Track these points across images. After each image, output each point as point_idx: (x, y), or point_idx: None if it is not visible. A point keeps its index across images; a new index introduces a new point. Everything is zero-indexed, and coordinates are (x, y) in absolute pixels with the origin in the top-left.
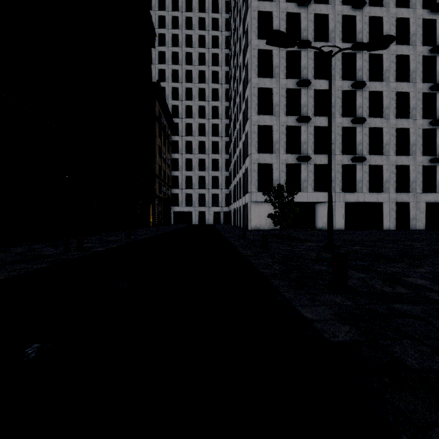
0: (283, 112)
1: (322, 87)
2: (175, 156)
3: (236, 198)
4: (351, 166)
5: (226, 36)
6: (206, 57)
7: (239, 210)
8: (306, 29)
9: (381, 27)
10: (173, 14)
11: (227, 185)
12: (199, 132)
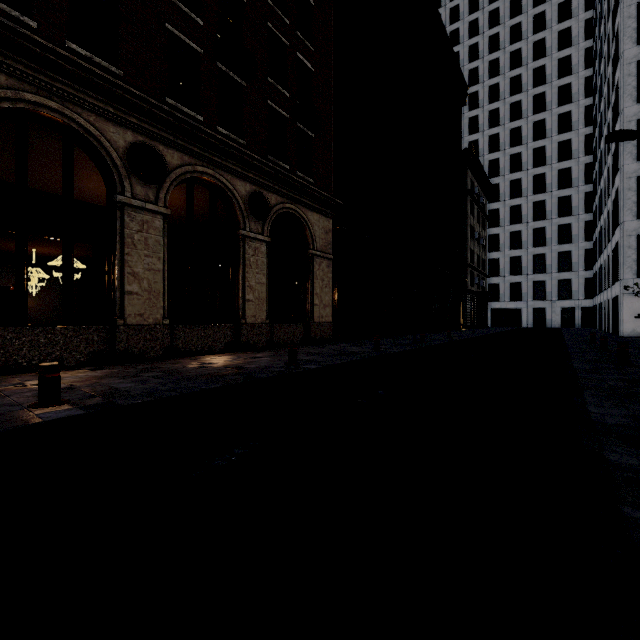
0: None
1: None
2: (493, 232)
3: (602, 287)
4: None
5: (587, 18)
6: (546, 70)
7: (607, 306)
8: None
9: None
10: (491, 32)
11: (589, 264)
12: (534, 188)
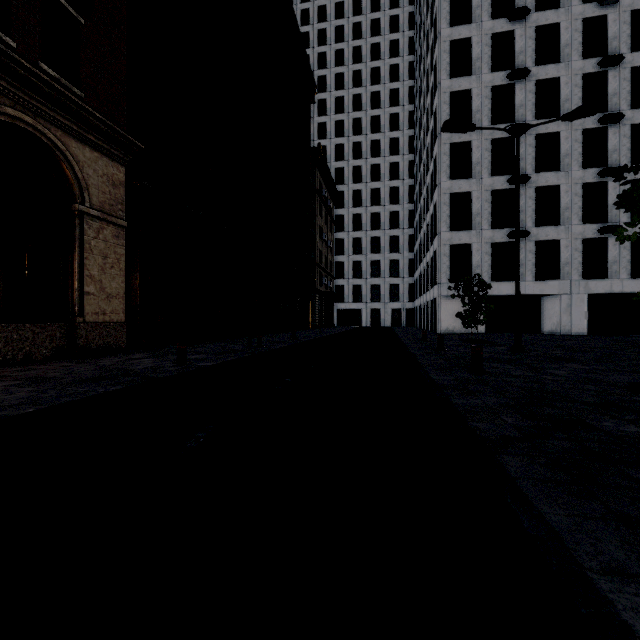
0: (487, 172)
1: (548, 129)
2: (339, 236)
3: (422, 290)
4: (599, 240)
5: (410, 61)
6: (380, 96)
7: (426, 308)
8: (523, 51)
9: None
10: (337, 46)
11: (411, 272)
12: (372, 200)
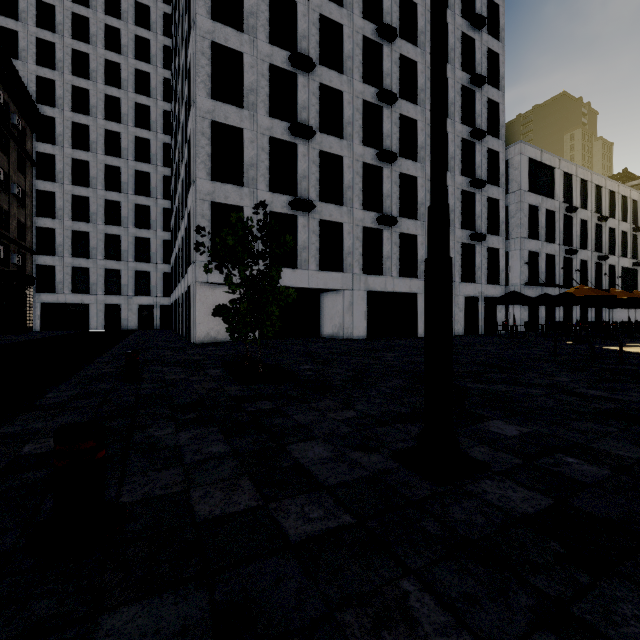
0: (265, 109)
1: (332, 83)
2: (45, 186)
3: (177, 279)
4: (376, 231)
5: None
6: (121, 3)
7: (182, 303)
8: None
9: (414, 19)
10: None
11: (168, 257)
12: (107, 146)
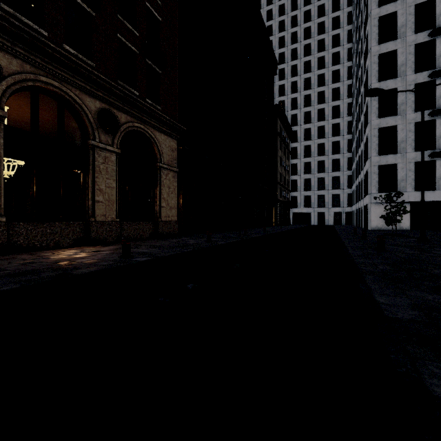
0: (411, 109)
1: None
2: (293, 162)
3: (358, 199)
4: None
5: (349, 30)
6: (325, 59)
7: (361, 211)
8: None
9: None
10: (292, 30)
11: (349, 184)
12: (318, 134)
